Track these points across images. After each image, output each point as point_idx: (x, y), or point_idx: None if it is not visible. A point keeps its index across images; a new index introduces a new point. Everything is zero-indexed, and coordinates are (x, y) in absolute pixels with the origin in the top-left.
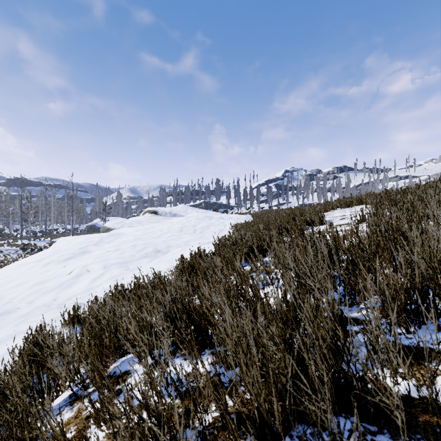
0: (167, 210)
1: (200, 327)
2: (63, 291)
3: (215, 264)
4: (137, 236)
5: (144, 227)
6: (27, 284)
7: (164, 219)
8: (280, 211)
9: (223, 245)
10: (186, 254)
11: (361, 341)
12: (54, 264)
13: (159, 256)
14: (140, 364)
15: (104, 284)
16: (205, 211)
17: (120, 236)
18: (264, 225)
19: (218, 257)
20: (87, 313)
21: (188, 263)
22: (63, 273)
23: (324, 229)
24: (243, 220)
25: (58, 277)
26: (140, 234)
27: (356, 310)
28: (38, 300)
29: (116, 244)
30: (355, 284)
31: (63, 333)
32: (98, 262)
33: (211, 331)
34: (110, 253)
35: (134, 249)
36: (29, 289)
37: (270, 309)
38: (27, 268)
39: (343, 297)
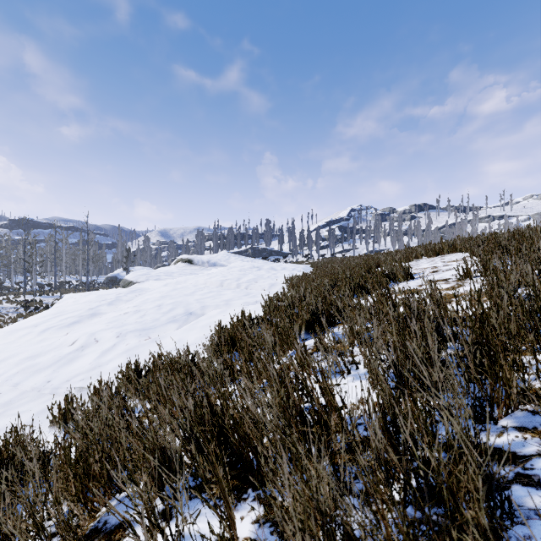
0: (205, 258)
1: (239, 455)
2: (61, 368)
3: (264, 338)
4: (164, 292)
5: (174, 281)
6: (16, 358)
7: (200, 270)
8: (347, 261)
9: (275, 309)
10: (226, 318)
11: (525, 505)
12: (54, 330)
13: (191, 320)
14: (132, 538)
15: (115, 360)
16: (252, 260)
17: (143, 293)
18: (330, 280)
19: (268, 327)
20: (89, 402)
21: (227, 334)
22: (64, 344)
23: (422, 291)
24: (300, 271)
25: (57, 349)
26: (169, 290)
27: (494, 431)
28: (26, 382)
29: (136, 303)
30: (482, 382)
31: (43, 442)
32: (110, 328)
33: (257, 464)
34: (128, 315)
35: (159, 311)
36: (16, 366)
37: (357, 436)
38: (19, 336)
39: (473, 409)
